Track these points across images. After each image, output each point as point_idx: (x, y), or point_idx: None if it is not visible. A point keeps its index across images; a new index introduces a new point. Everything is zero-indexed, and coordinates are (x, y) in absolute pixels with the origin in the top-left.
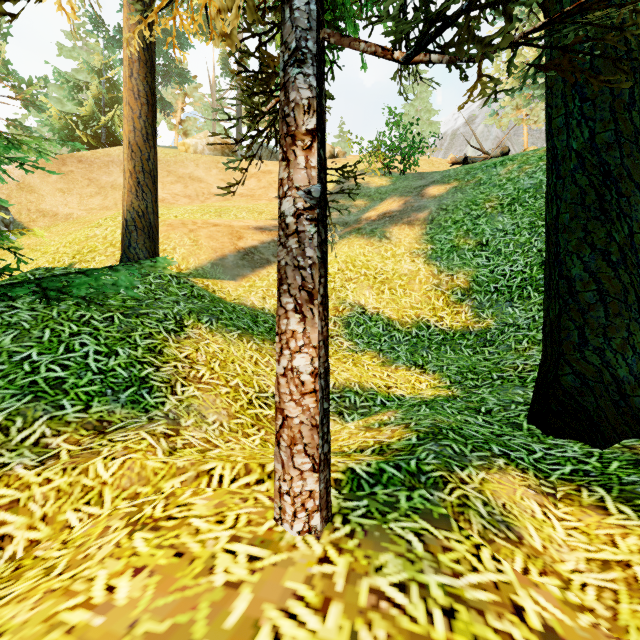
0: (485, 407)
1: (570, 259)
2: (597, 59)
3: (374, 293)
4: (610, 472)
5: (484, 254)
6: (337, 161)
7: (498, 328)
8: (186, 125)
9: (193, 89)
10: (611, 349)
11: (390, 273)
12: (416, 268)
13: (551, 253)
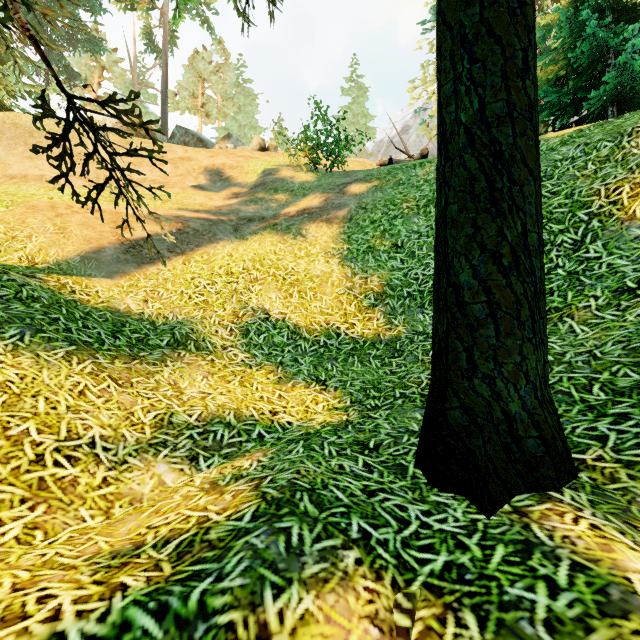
0: (375, 439)
1: (458, 262)
2: (488, 9)
3: (281, 296)
4: (491, 573)
5: (399, 256)
6: (267, 154)
7: (408, 336)
8: None
9: (113, 63)
10: (502, 377)
11: (301, 274)
12: (330, 269)
13: (440, 254)
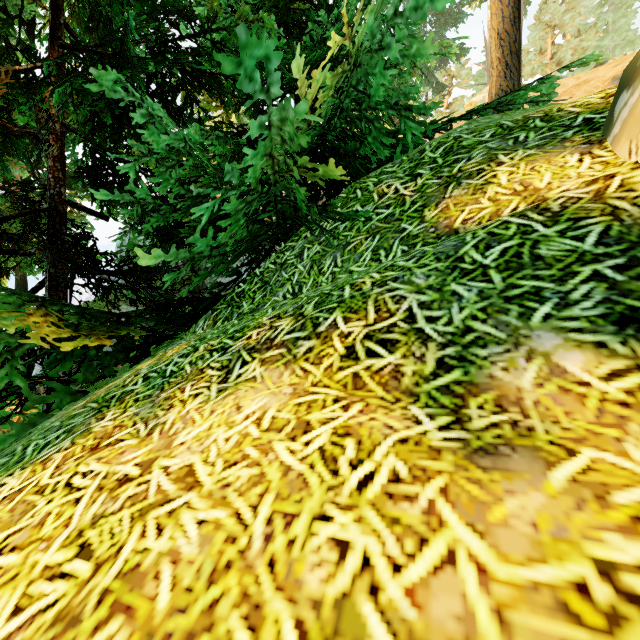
0: None
1: None
2: None
3: None
4: None
5: None
6: None
7: None
8: (453, 107)
9: (460, 68)
10: None
11: None
12: None
13: None
